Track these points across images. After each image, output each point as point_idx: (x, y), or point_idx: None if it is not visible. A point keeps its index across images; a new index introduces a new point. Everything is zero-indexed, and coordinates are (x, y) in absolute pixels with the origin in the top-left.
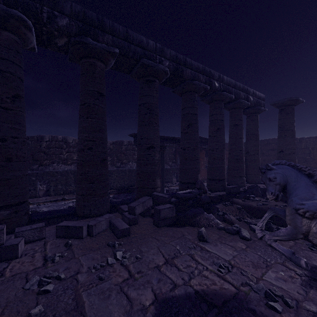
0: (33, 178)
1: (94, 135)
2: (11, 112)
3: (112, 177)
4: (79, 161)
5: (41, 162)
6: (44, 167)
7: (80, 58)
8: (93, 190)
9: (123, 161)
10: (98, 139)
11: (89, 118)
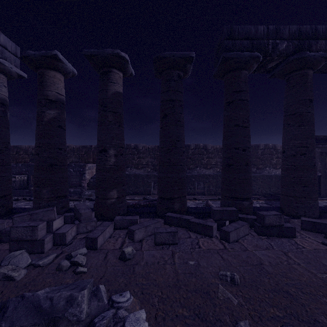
0: (193, 179)
1: (307, 142)
2: (247, 129)
3: (257, 182)
4: (290, 166)
5: (188, 167)
6: (190, 171)
7: (288, 73)
8: (307, 193)
9: (258, 166)
10: (311, 145)
11: (302, 126)
